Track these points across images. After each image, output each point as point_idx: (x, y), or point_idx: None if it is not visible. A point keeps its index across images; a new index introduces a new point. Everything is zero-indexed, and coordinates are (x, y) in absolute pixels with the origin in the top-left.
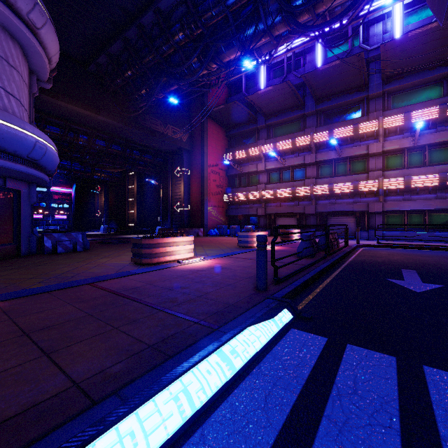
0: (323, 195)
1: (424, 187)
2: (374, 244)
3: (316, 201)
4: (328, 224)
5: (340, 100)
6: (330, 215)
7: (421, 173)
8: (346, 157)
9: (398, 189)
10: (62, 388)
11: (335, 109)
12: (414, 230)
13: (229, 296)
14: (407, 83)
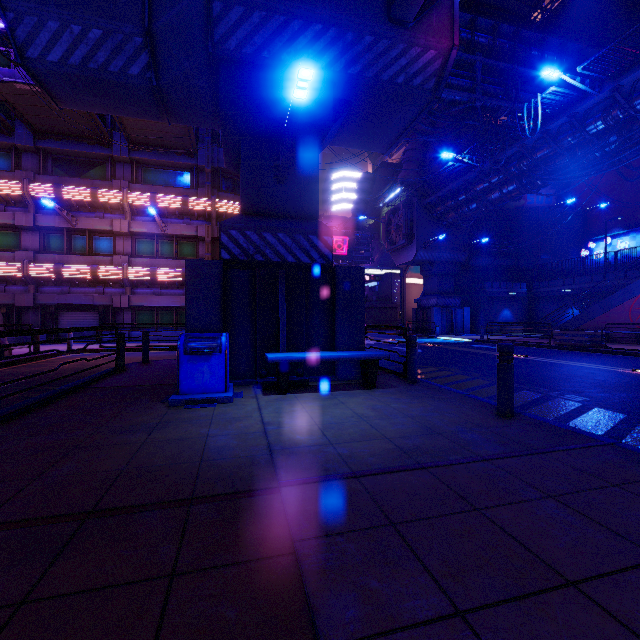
0: (49, 279)
1: (172, 282)
2: (92, 349)
3: (39, 288)
4: (60, 322)
5: (75, 147)
6: (62, 309)
7: (169, 266)
8: (85, 229)
9: (146, 281)
10: None
11: (71, 157)
12: (165, 329)
13: None
14: (156, 159)
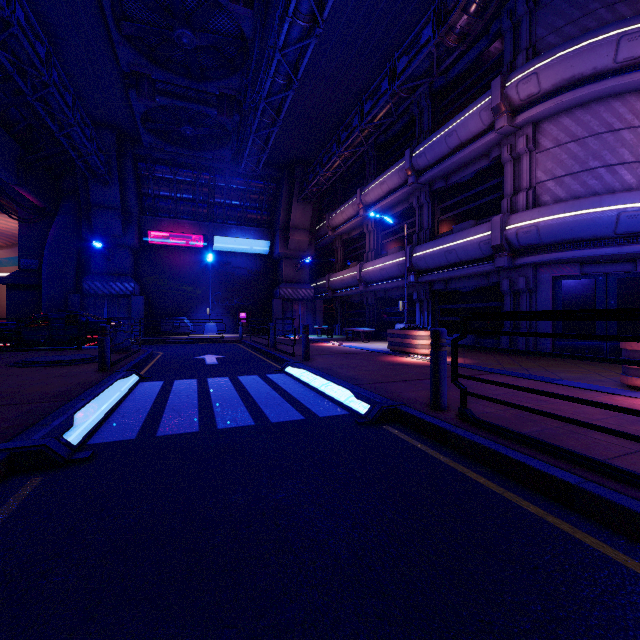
0: None
1: None
2: None
3: None
4: None
5: None
6: None
7: None
8: None
9: None
10: (339, 371)
11: None
12: None
13: (420, 395)
14: None
